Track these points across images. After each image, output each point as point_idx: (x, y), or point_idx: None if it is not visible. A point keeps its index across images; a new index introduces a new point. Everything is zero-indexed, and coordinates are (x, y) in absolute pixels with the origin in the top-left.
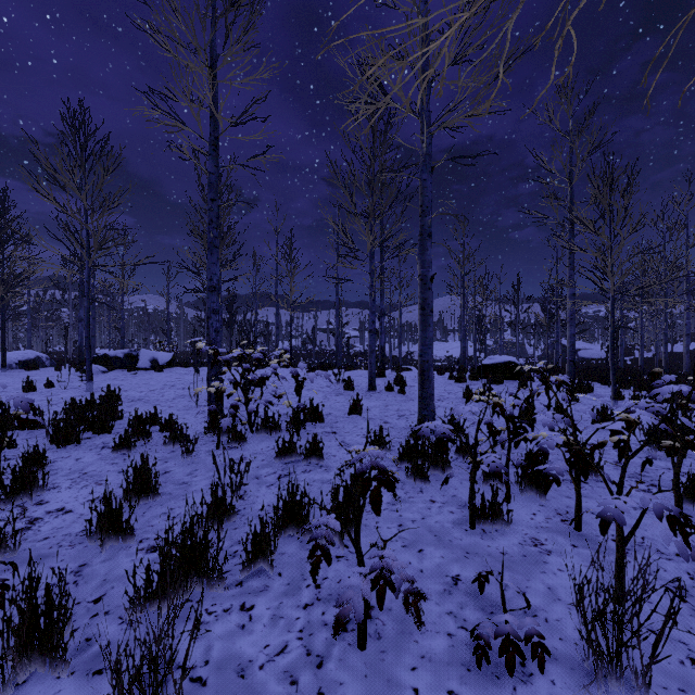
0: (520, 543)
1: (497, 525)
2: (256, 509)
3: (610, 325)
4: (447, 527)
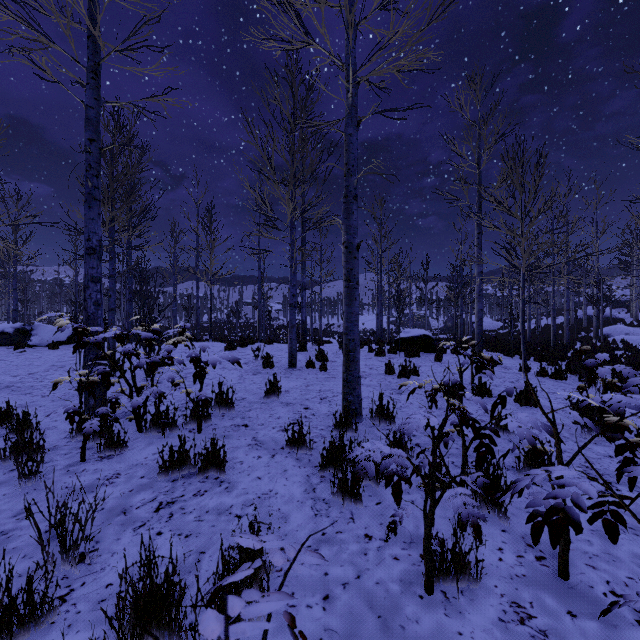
0: (501, 618)
1: (462, 582)
2: (102, 585)
3: (522, 301)
4: (394, 593)
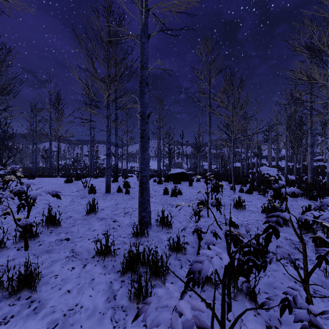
0: None
1: None
2: None
3: (232, 154)
4: None
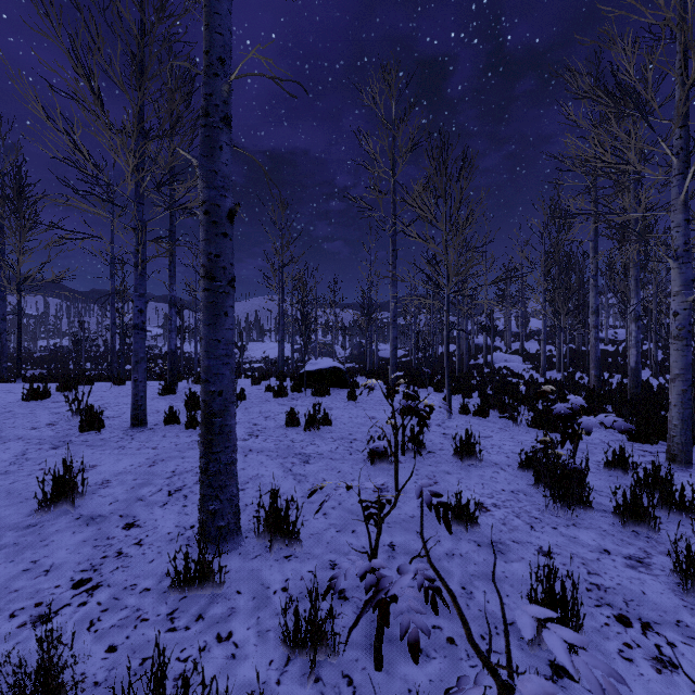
0: None
1: None
2: None
3: (446, 327)
4: None
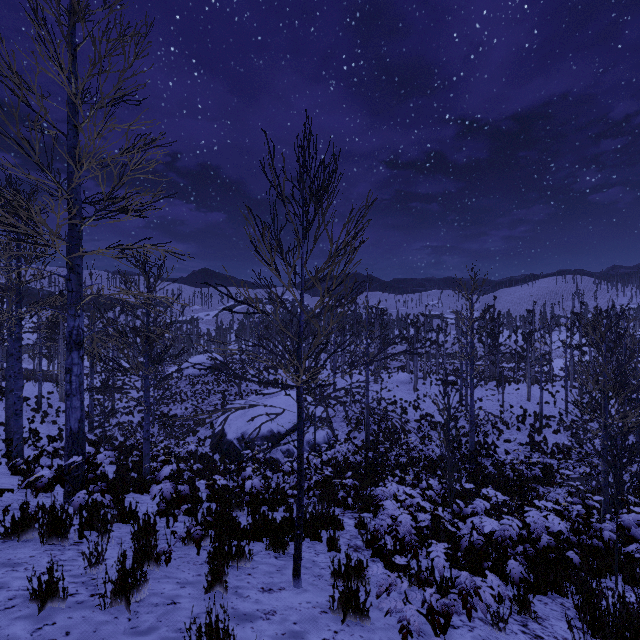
0: None
1: None
2: None
3: None
4: None
